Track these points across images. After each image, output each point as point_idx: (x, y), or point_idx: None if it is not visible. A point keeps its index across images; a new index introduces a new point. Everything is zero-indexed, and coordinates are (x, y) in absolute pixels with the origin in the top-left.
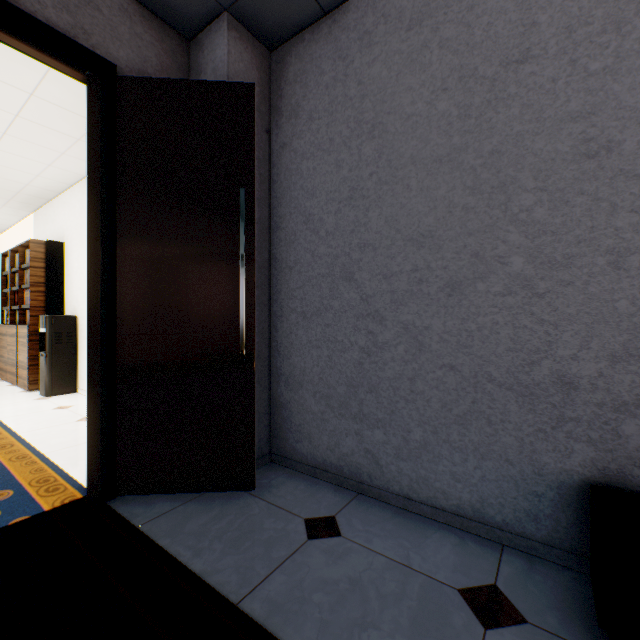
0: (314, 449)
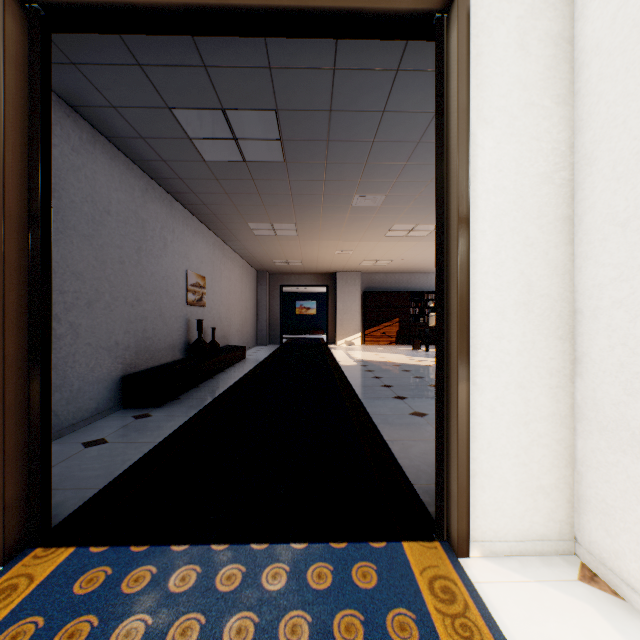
0: None
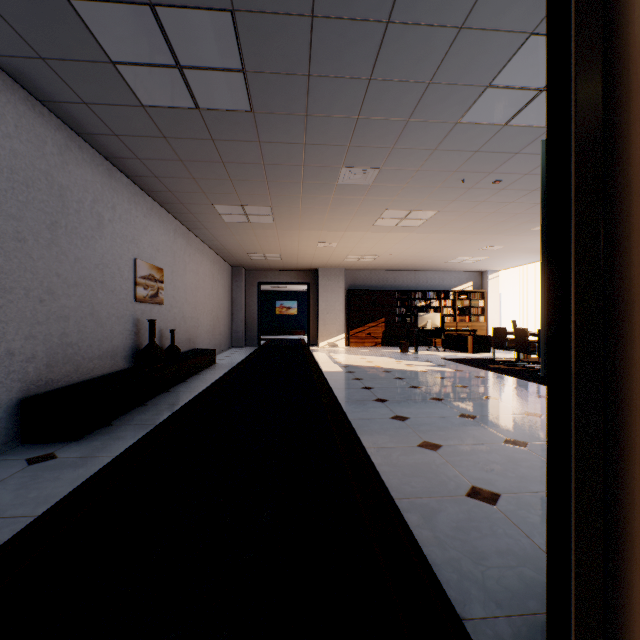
0: None
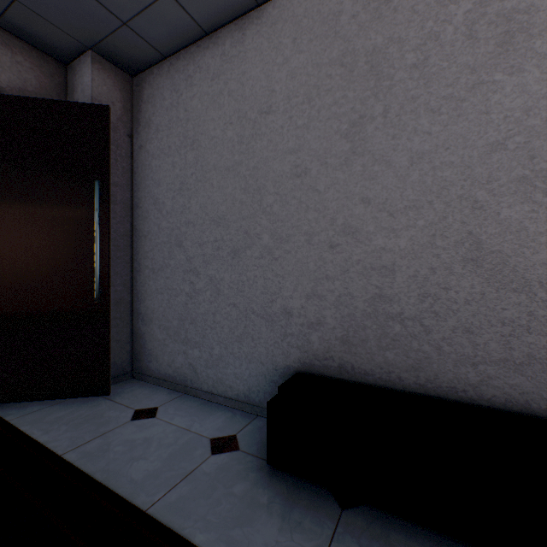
0: (160, 366)
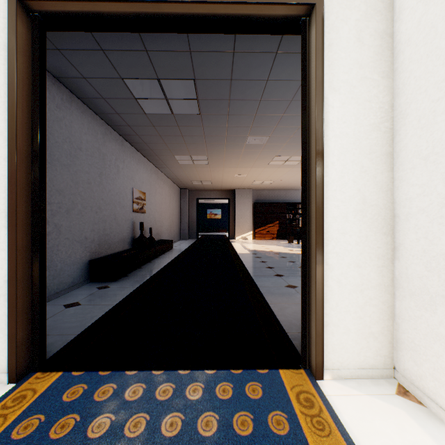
0: None
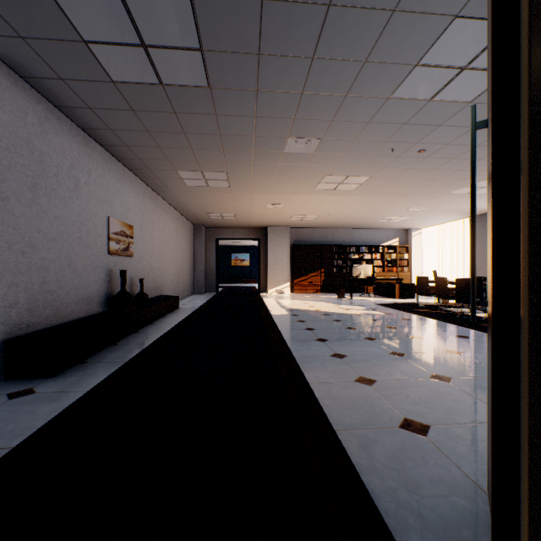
0: None
